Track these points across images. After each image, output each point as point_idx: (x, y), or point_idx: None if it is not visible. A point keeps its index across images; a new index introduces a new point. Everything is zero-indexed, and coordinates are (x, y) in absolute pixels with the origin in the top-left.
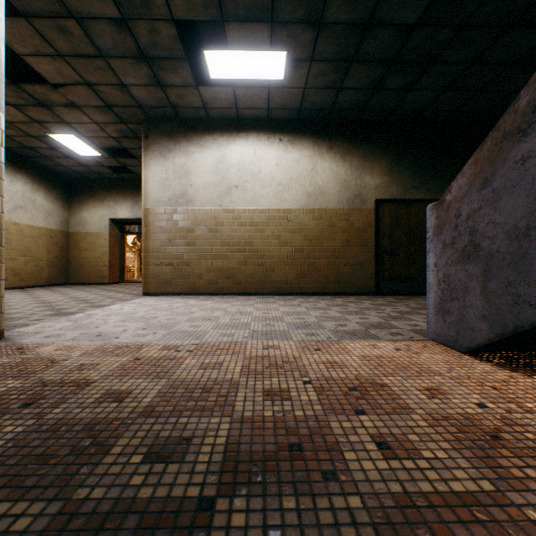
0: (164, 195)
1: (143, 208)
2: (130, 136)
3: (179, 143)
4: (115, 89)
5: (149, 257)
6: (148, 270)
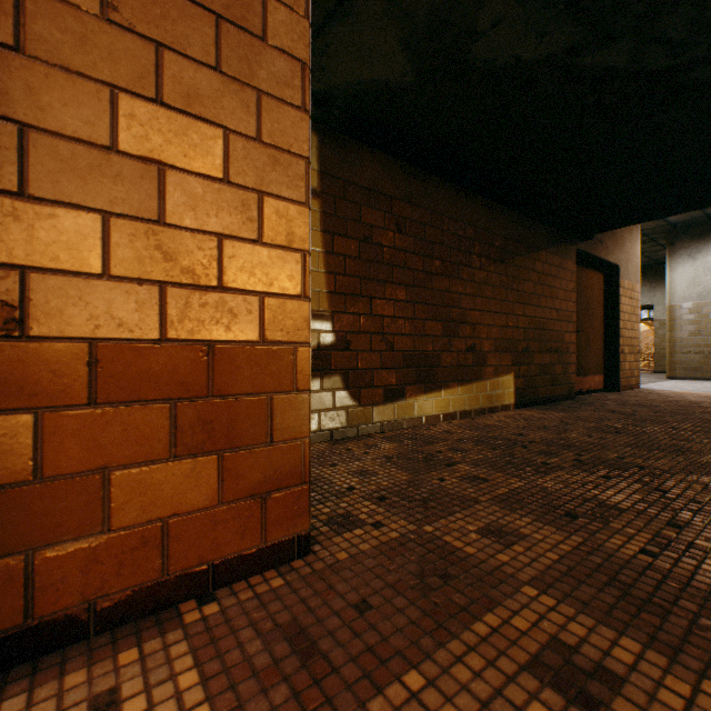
0: (691, 292)
1: (667, 305)
2: (644, 242)
3: (710, 242)
4: (651, 222)
5: (674, 346)
6: (673, 358)
